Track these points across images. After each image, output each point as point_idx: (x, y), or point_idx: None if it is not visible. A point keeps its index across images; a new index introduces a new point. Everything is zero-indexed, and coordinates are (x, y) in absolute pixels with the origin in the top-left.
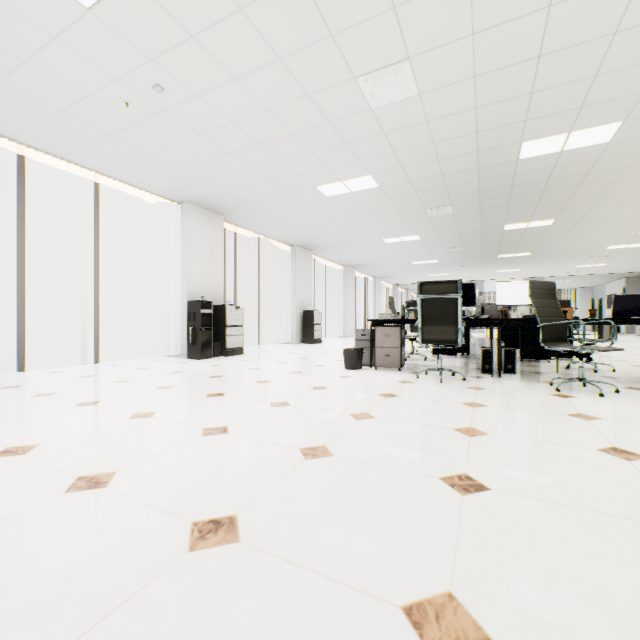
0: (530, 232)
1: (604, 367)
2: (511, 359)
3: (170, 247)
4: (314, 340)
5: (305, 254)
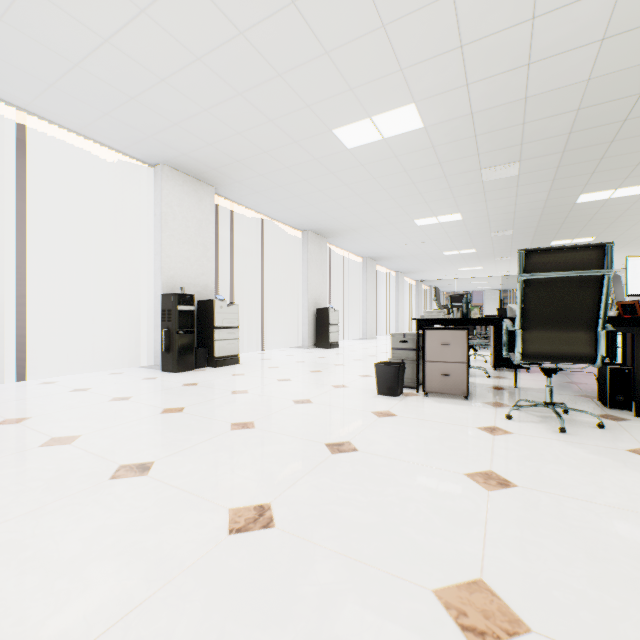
0: (609, 206)
1: None
2: None
3: (142, 224)
4: (330, 344)
5: (319, 241)
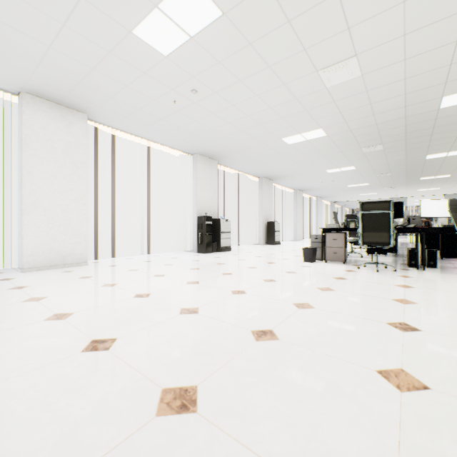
0: (449, 159)
1: None
2: (433, 257)
3: (186, 182)
4: (275, 242)
5: (268, 183)
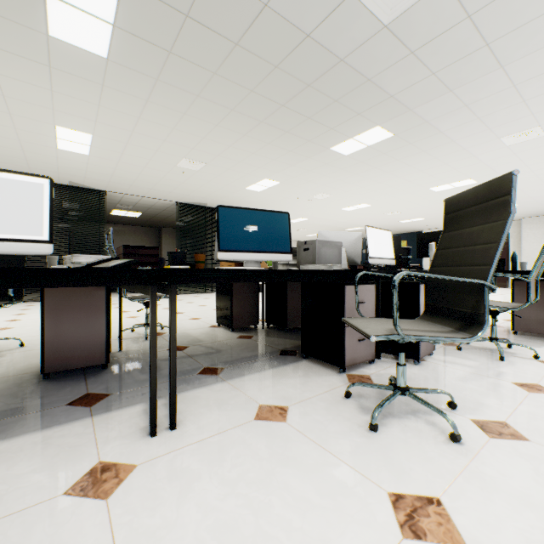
0: None
1: None
2: None
3: None
4: None
5: None
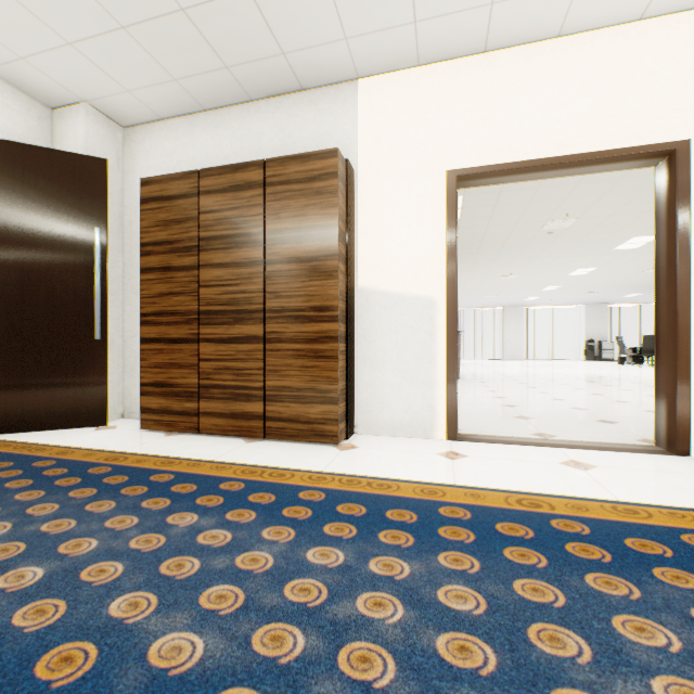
0: None
1: None
2: None
3: (581, 320)
4: None
5: None
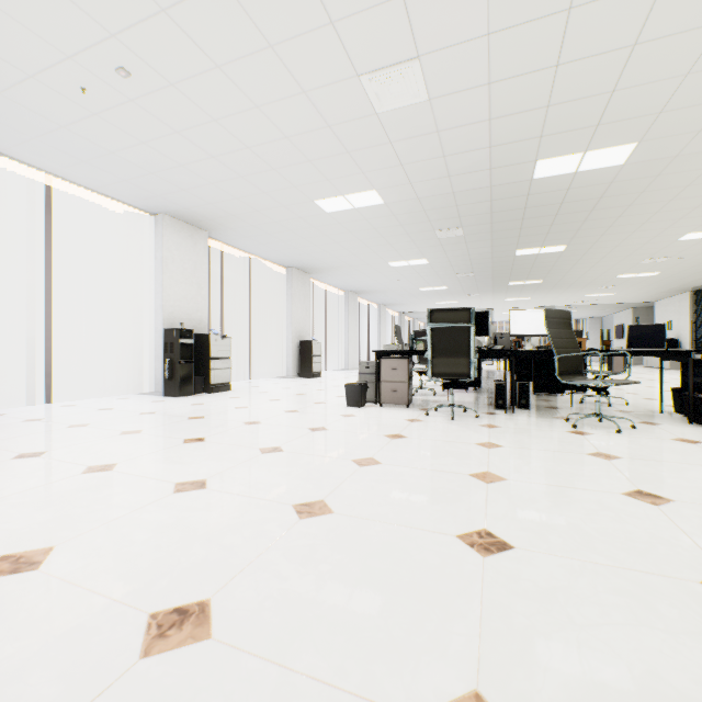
0: (542, 258)
1: (617, 400)
2: (525, 393)
3: (142, 266)
4: (313, 374)
5: (302, 277)
